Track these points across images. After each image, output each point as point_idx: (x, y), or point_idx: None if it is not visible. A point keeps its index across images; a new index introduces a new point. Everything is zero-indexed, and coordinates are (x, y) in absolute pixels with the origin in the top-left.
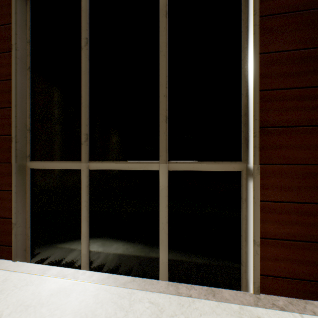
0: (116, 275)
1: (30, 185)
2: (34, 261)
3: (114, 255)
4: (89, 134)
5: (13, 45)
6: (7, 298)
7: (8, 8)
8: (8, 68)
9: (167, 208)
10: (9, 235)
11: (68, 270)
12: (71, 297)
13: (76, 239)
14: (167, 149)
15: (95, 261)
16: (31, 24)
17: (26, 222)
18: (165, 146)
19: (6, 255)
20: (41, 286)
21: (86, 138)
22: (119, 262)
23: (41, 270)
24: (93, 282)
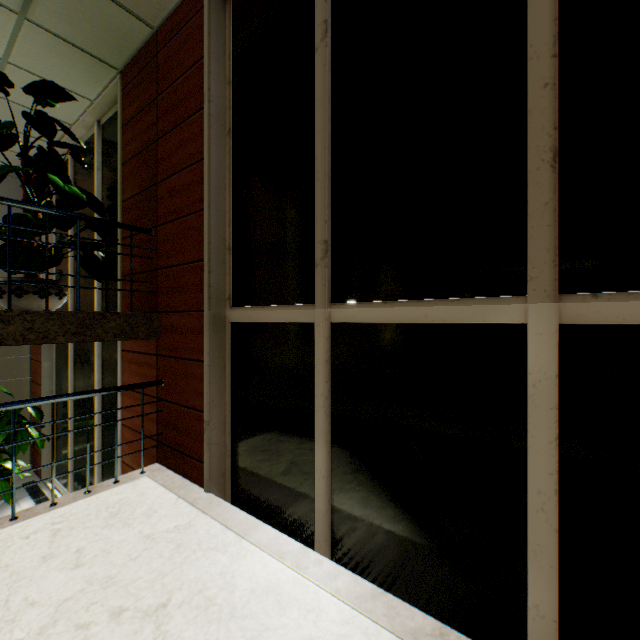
0: (392, 596)
1: (230, 354)
2: (236, 499)
3: (386, 539)
4: (330, 243)
5: (205, 96)
6: (183, 565)
7: (199, 32)
8: (199, 140)
9: (557, 448)
10: (201, 442)
11: (288, 541)
12: (288, 618)
13: (305, 476)
14: (555, 254)
15: (343, 538)
16: (232, 47)
17: (225, 422)
18: (547, 247)
19: (197, 477)
20: (238, 562)
21: (323, 252)
22: (399, 562)
23: (243, 525)
24: (336, 596)
